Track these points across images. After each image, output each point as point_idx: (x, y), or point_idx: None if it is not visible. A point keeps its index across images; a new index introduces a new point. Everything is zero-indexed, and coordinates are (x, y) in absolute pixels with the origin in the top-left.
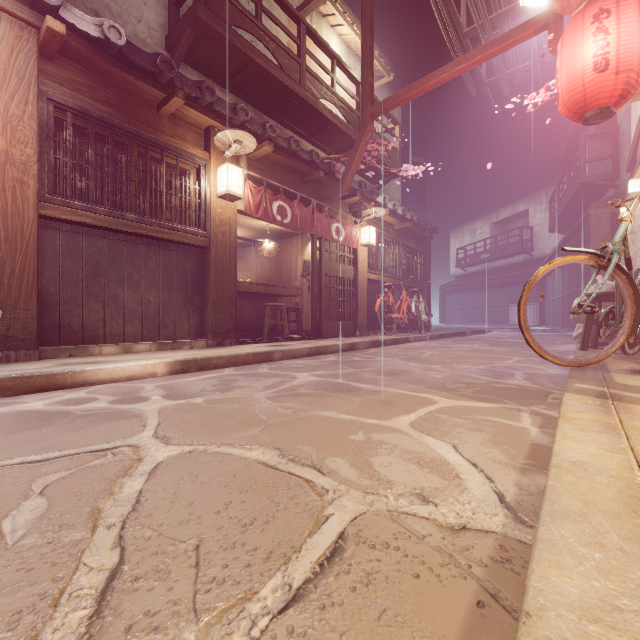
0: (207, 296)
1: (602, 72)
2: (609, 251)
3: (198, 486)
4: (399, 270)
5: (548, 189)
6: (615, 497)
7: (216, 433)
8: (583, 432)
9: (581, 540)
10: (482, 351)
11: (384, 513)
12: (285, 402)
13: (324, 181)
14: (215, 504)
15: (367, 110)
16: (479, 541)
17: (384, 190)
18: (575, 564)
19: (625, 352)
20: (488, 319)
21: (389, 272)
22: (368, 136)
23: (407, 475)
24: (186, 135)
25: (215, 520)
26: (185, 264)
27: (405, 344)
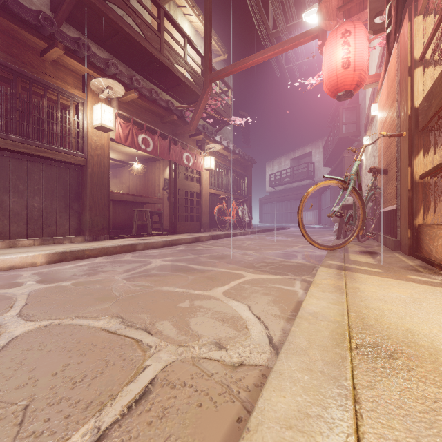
0: (85, 203)
1: (346, 69)
2: (349, 178)
3: (44, 354)
4: (231, 187)
5: (323, 139)
6: (328, 335)
7: (74, 309)
8: (322, 292)
9: (299, 368)
10: (281, 241)
11: (188, 360)
12: (137, 281)
13: (178, 123)
14: (54, 367)
15: (207, 76)
16: (249, 373)
17: (221, 132)
18: (290, 386)
19: (359, 240)
20: (288, 220)
21: (224, 188)
22: (208, 94)
23: (212, 330)
24: (66, 78)
25: (50, 381)
26: (66, 178)
27: (234, 237)
